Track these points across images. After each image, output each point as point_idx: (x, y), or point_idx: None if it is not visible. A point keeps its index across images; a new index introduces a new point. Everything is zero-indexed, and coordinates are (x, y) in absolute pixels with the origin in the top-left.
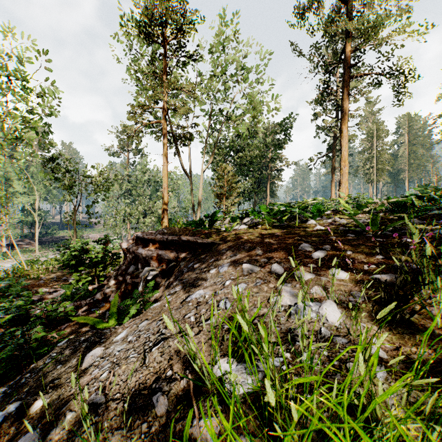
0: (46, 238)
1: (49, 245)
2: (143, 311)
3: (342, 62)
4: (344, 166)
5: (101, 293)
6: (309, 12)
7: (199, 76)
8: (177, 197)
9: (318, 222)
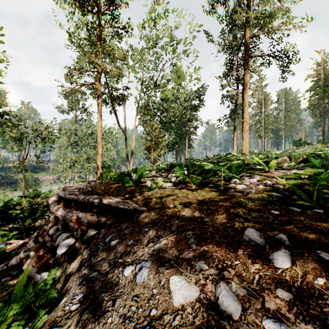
0: (5, 180)
1: (8, 186)
2: (57, 286)
3: (245, 44)
4: (246, 126)
5: (18, 258)
6: (220, 4)
7: (132, 50)
8: (116, 147)
9: (239, 179)
